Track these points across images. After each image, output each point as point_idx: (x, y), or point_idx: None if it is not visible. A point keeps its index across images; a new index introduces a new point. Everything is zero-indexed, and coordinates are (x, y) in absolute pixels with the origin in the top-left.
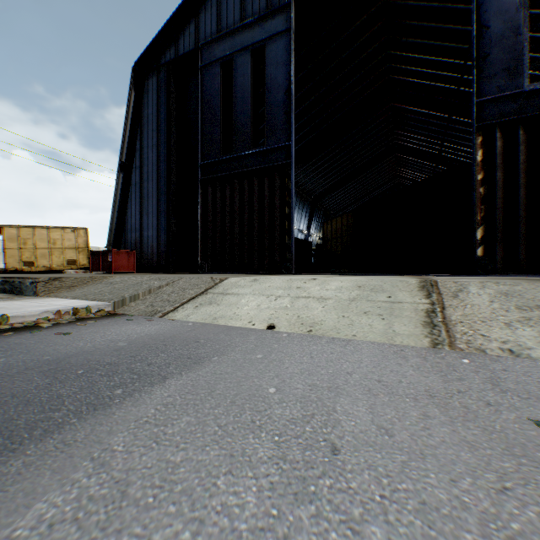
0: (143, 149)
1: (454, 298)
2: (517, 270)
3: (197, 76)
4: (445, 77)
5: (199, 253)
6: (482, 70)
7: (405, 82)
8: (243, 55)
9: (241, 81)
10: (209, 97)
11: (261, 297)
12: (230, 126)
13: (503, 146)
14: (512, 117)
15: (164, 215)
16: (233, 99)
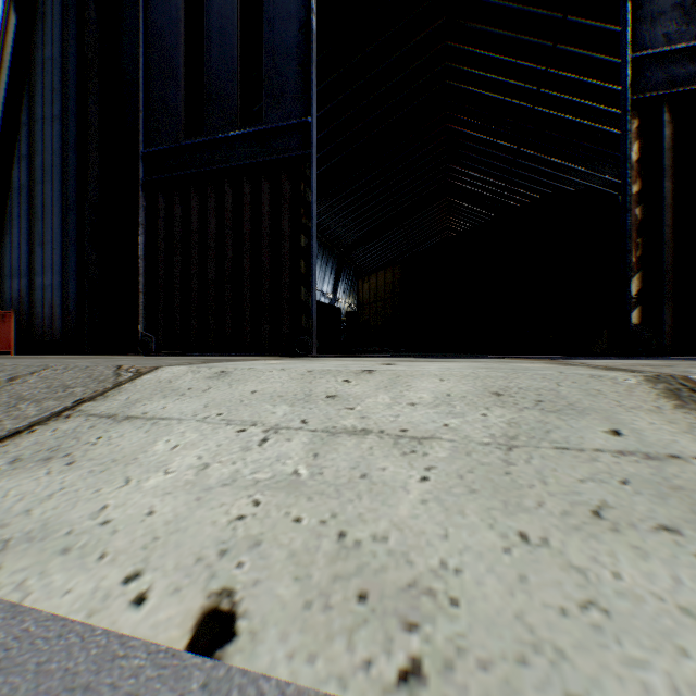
0: (34, 124)
1: None
2: None
3: None
4: (518, 89)
5: (141, 317)
6: (639, 5)
7: (466, 92)
8: None
9: (220, 4)
10: (160, 31)
11: (219, 431)
12: (202, 91)
13: (673, 137)
14: (690, 87)
15: (75, 247)
16: (204, 37)
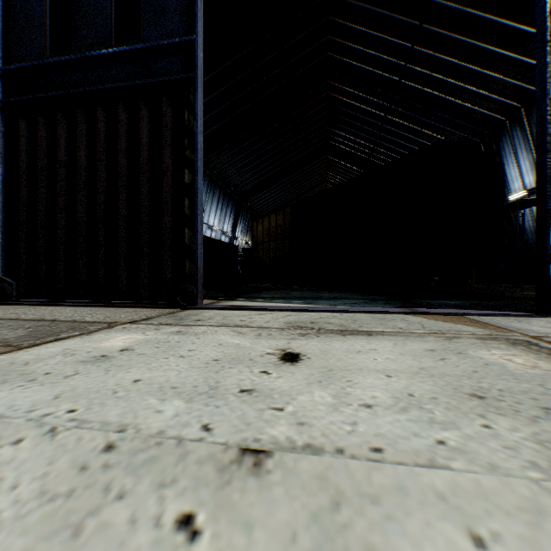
0: None
1: None
2: None
3: None
4: (388, 63)
5: None
6: None
7: (345, 64)
8: None
9: None
10: None
11: None
12: None
13: None
14: None
15: None
16: None
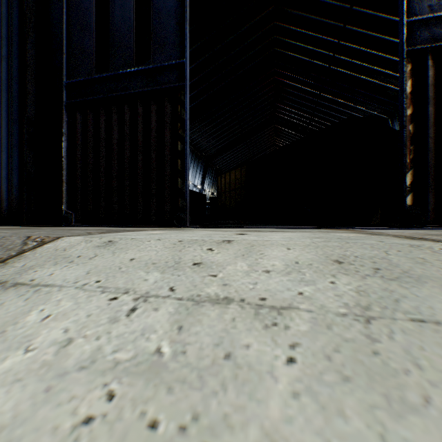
0: None
1: None
2: None
3: None
4: (320, 54)
5: (64, 199)
6: None
7: (287, 56)
8: None
9: None
10: None
11: (93, 299)
12: (109, 41)
13: (434, 77)
14: None
15: (17, 150)
16: (110, 2)
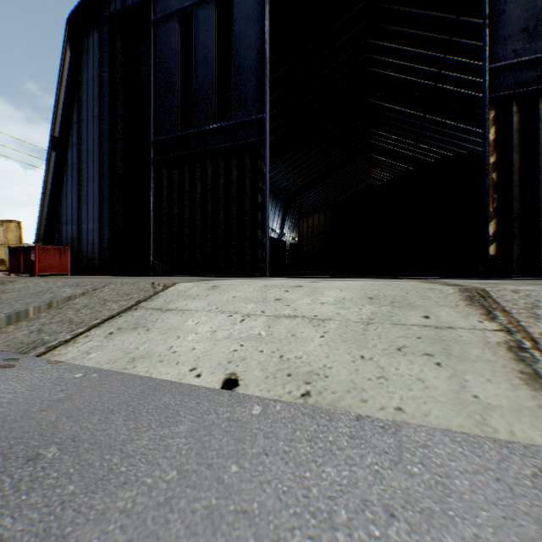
0: (81, 122)
1: (536, 319)
2: (537, 272)
3: (149, 35)
4: (423, 71)
5: (151, 251)
6: (495, 30)
7: (382, 75)
8: (206, 7)
9: (204, 39)
10: (164, 58)
11: (219, 316)
12: (191, 96)
13: (519, 123)
14: (531, 88)
15: (108, 204)
16: (193, 62)
